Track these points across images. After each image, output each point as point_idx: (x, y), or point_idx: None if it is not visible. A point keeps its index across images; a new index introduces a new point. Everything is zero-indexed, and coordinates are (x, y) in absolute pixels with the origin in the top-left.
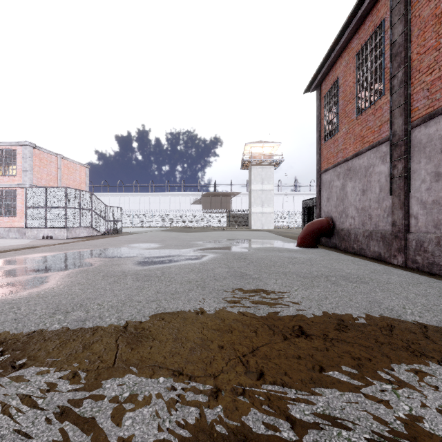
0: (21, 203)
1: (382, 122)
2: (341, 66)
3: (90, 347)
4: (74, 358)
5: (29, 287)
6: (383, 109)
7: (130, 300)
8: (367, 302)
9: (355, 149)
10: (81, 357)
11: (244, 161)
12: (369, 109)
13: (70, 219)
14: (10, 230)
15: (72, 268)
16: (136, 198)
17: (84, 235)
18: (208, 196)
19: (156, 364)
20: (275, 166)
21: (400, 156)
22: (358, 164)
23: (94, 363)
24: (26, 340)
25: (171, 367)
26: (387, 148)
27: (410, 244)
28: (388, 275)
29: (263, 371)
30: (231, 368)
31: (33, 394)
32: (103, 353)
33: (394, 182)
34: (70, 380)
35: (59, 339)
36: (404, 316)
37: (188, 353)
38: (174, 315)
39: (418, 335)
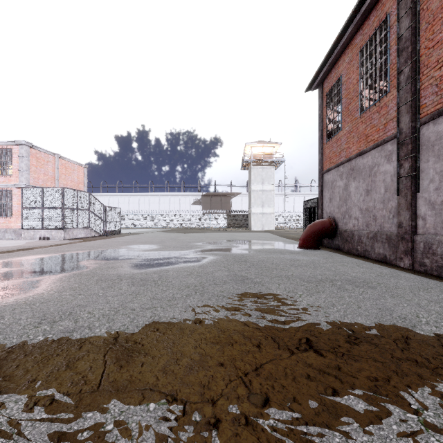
0: (18, 203)
1: (387, 120)
2: (344, 63)
3: (75, 365)
4: (55, 378)
5: (17, 293)
6: (389, 106)
7: (124, 308)
8: (378, 310)
9: (359, 148)
10: (62, 377)
11: (244, 162)
12: (374, 107)
13: (68, 220)
14: (6, 231)
15: (65, 272)
16: (135, 198)
17: (82, 236)
18: (208, 196)
19: (147, 386)
20: (275, 166)
21: (406, 155)
22: (362, 163)
23: (77, 385)
24: (5, 356)
25: (164, 390)
26: (392, 147)
27: (418, 246)
28: (396, 279)
29: (268, 396)
30: (231, 391)
31: (1, 426)
32: (89, 372)
33: (400, 182)
34: (46, 407)
35: (41, 354)
36: (419, 326)
37: (183, 372)
38: (170, 325)
39: (437, 349)
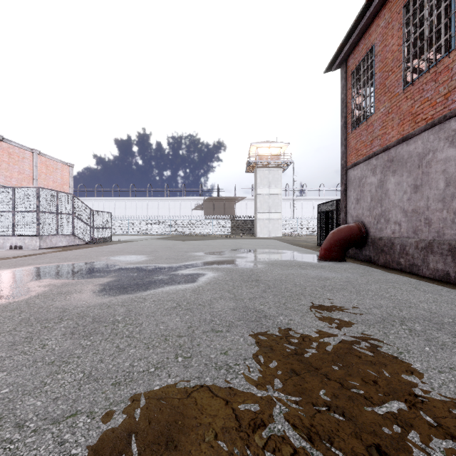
0: None
1: (450, 88)
2: (378, 29)
3: None
4: None
5: None
6: (453, 69)
7: (3, 417)
8: None
9: (401, 132)
10: None
11: (249, 163)
12: (427, 74)
13: (44, 226)
14: None
15: None
16: (133, 203)
17: (63, 244)
18: (211, 201)
19: None
20: (282, 169)
21: None
22: (407, 151)
23: None
24: None
25: None
26: None
27: None
28: None
29: None
30: None
31: None
32: None
33: None
34: None
35: None
36: None
37: None
38: None
39: None
